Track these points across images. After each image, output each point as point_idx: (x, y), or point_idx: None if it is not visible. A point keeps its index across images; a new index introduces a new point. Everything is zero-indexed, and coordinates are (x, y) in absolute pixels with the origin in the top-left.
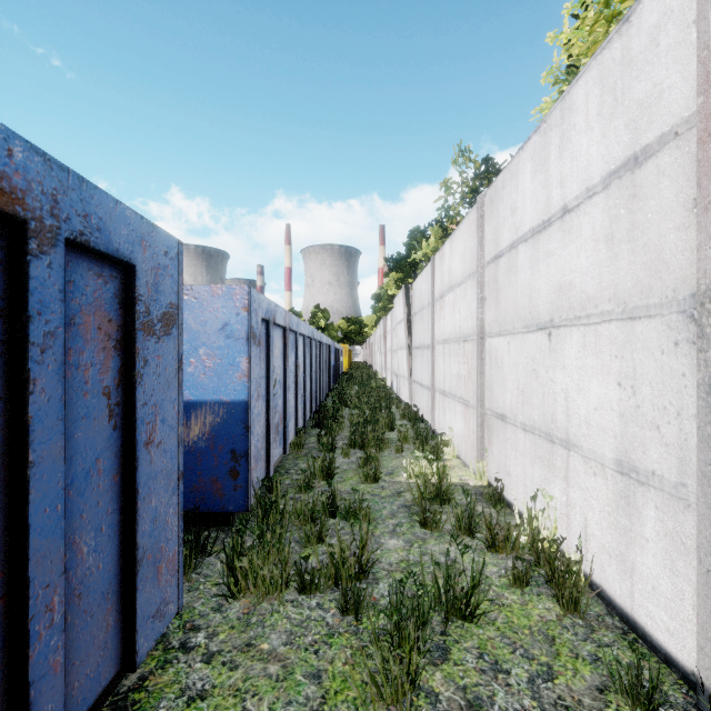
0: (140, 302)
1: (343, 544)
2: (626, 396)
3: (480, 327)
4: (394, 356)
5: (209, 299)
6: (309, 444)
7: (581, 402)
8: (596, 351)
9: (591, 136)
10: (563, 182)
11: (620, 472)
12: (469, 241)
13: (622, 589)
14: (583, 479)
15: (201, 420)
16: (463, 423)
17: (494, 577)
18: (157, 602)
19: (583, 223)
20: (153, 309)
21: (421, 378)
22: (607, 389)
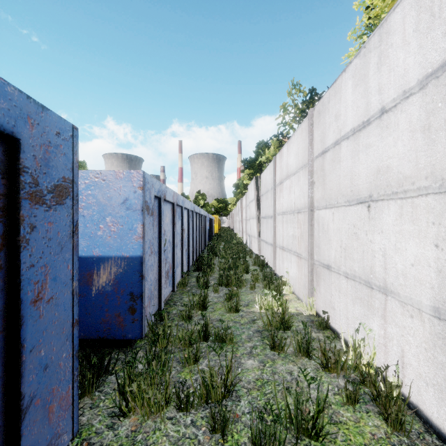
0: (26, 174)
1: (213, 371)
2: (443, 255)
3: (310, 202)
4: (248, 223)
5: (113, 180)
6: (191, 283)
7: (398, 259)
8: (412, 219)
9: (408, 49)
10: (381, 90)
11: (437, 317)
12: (301, 143)
13: (440, 413)
14: (400, 319)
15: (108, 270)
16: (297, 270)
17: (330, 394)
18: (47, 439)
19: (400, 119)
20: (43, 181)
21: (266, 238)
22: (423, 249)
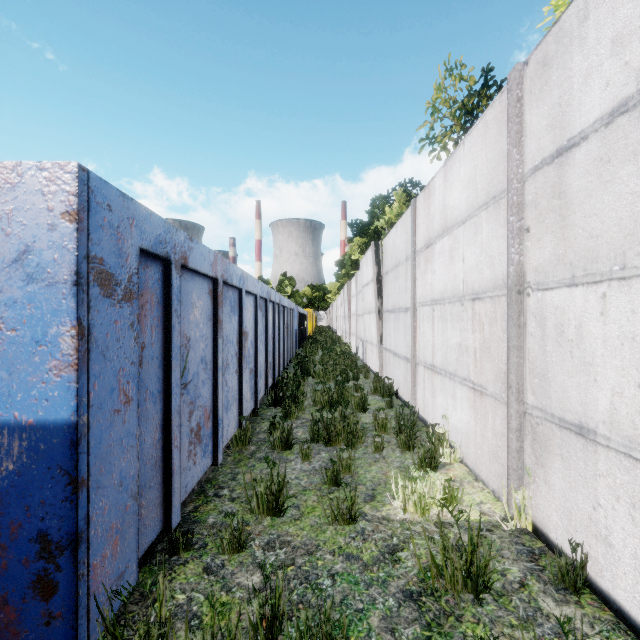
0: None
1: None
2: None
3: (517, 274)
4: (360, 320)
5: None
6: (259, 435)
7: None
8: None
9: None
10: None
11: None
12: (485, 153)
13: None
14: None
15: None
16: (472, 416)
17: None
18: None
19: None
20: None
21: (395, 346)
22: None
